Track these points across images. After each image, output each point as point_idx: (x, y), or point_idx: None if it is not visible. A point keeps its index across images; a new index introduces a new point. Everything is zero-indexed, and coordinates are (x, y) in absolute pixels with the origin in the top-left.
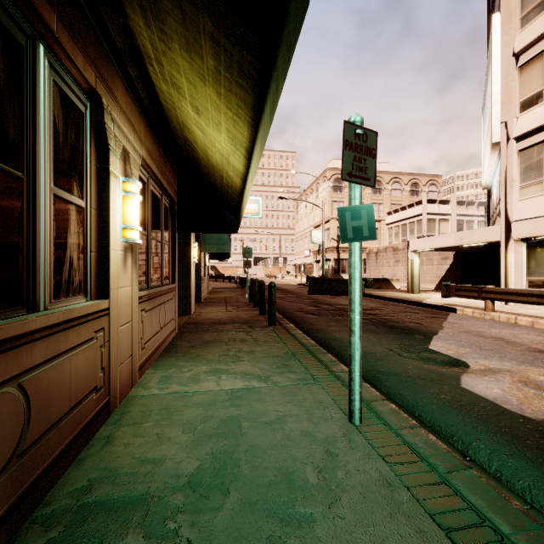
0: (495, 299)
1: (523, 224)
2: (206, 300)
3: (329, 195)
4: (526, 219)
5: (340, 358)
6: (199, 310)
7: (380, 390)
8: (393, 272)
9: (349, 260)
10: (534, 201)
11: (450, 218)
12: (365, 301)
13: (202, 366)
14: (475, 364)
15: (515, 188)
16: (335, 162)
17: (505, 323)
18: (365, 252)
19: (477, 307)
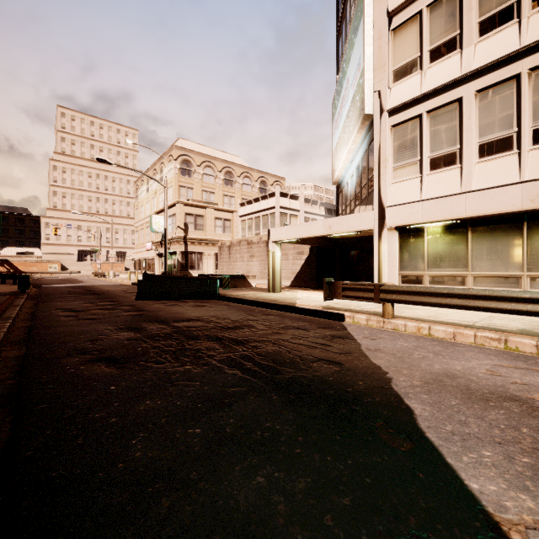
0: (399, 301)
1: (398, 210)
2: None
3: (176, 178)
4: (402, 204)
5: None
6: None
7: None
8: (248, 268)
9: None
10: (408, 183)
11: (299, 215)
12: (221, 308)
13: None
14: None
15: (388, 169)
16: (183, 142)
17: (429, 339)
18: (217, 245)
19: (362, 310)
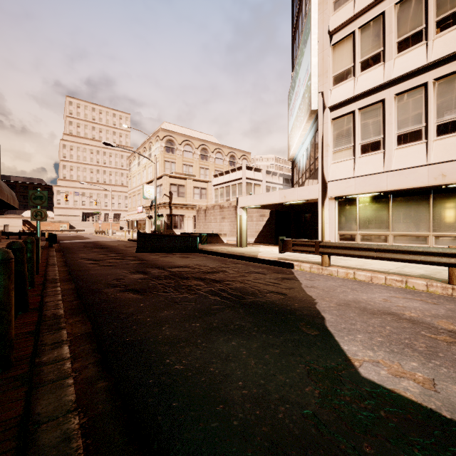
0: (333, 254)
1: (337, 184)
2: None
3: (162, 155)
4: (339, 180)
5: None
6: None
7: None
8: (220, 227)
9: None
10: (345, 164)
11: (261, 184)
12: (201, 259)
13: None
14: None
15: (329, 152)
16: (167, 125)
17: (352, 280)
18: (195, 209)
19: (308, 260)
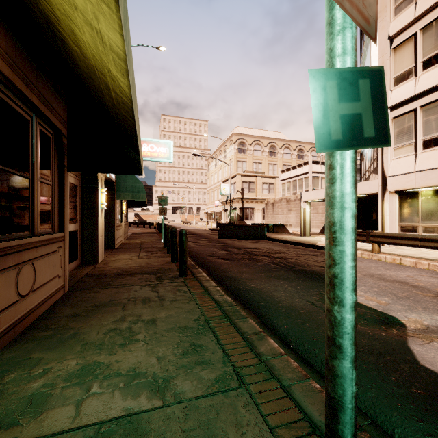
0: (381, 242)
1: (397, 179)
2: (121, 246)
3: (235, 156)
4: (399, 175)
5: (260, 317)
6: (109, 258)
7: (323, 377)
8: (287, 219)
9: (331, 191)
10: (405, 159)
11: None
12: (268, 244)
13: (71, 359)
14: (408, 320)
15: (390, 149)
16: (239, 129)
17: (394, 264)
18: (264, 202)
19: (362, 248)
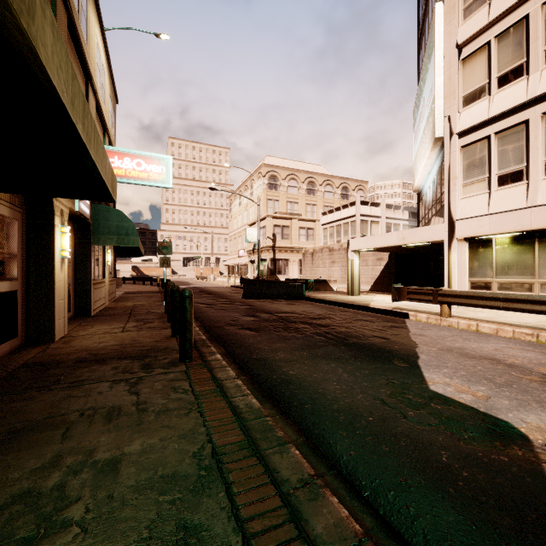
0: (453, 303)
1: (466, 223)
2: (101, 312)
3: (264, 193)
4: (470, 218)
5: (306, 433)
6: (75, 332)
7: None
8: (329, 273)
9: None
10: (477, 199)
11: (380, 221)
12: (308, 306)
13: None
14: (528, 427)
15: (458, 185)
16: (270, 159)
17: (471, 332)
18: (301, 252)
19: (427, 311)
